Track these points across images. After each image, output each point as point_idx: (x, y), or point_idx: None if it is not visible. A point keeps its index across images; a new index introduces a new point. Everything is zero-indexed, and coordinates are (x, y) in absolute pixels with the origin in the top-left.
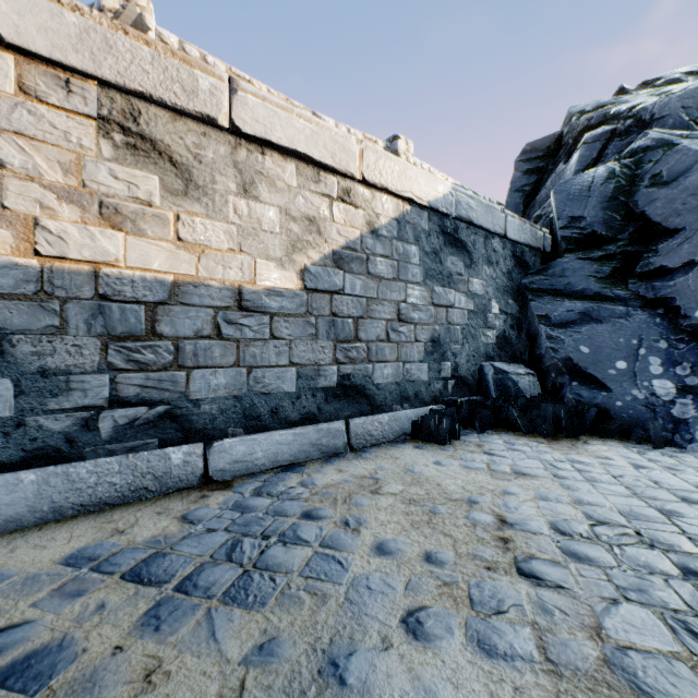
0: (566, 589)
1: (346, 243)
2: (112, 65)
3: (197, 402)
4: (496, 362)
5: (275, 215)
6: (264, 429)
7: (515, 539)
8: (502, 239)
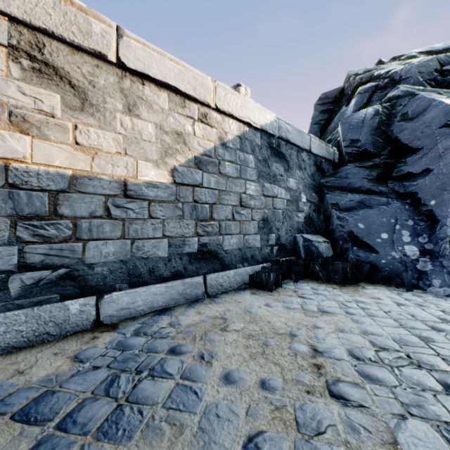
0: (366, 408)
1: (204, 151)
2: (20, 6)
3: (92, 266)
4: (304, 234)
5: (152, 129)
6: (144, 283)
7: (325, 365)
8: (308, 153)
